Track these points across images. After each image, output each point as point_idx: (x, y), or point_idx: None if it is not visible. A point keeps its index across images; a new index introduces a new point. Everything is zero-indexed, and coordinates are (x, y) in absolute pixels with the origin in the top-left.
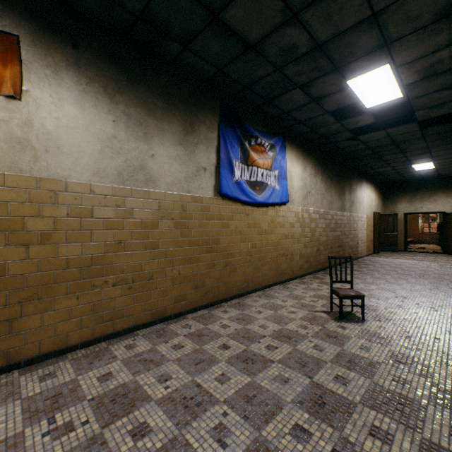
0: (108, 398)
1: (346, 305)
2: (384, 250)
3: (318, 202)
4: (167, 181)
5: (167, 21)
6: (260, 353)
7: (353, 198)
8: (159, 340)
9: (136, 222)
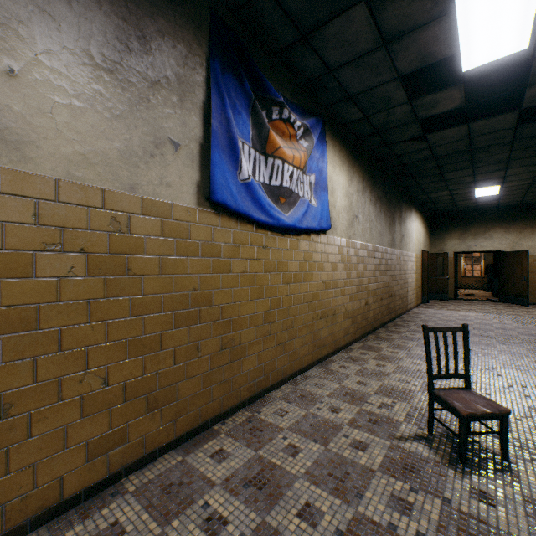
0: None
1: (473, 433)
2: (432, 298)
3: (367, 232)
4: (63, 153)
5: None
6: None
7: (403, 231)
8: None
9: None
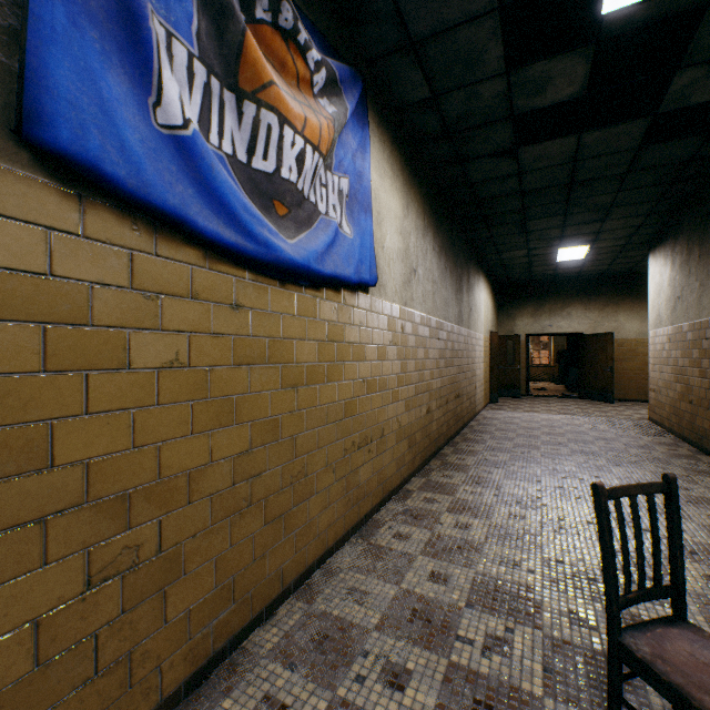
0: None
1: None
2: (501, 395)
3: (429, 299)
4: None
5: None
6: None
7: (471, 302)
8: None
9: None
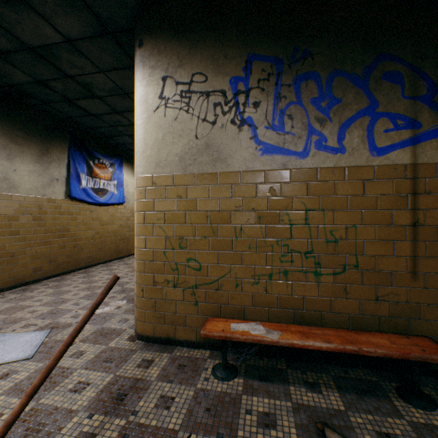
0: (4, 311)
1: None
2: None
3: None
4: (27, 188)
5: (34, 93)
6: (99, 285)
7: None
8: (25, 292)
9: (2, 216)
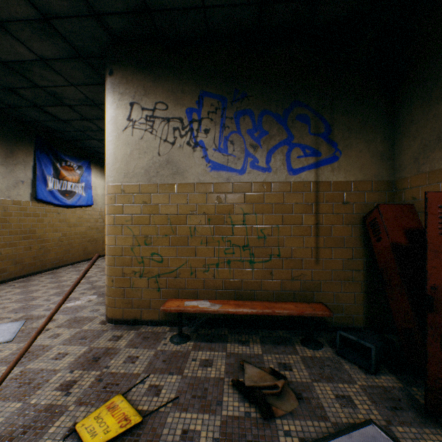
0: None
1: None
2: None
3: None
4: None
5: (0, 97)
6: (68, 284)
7: None
8: None
9: None
